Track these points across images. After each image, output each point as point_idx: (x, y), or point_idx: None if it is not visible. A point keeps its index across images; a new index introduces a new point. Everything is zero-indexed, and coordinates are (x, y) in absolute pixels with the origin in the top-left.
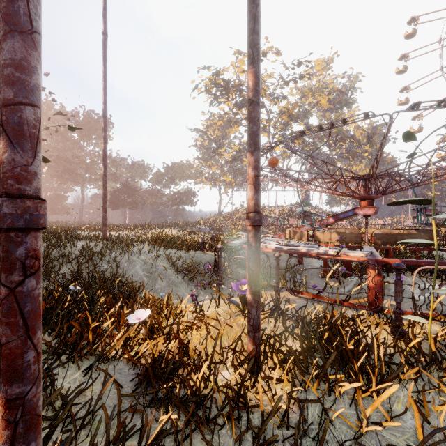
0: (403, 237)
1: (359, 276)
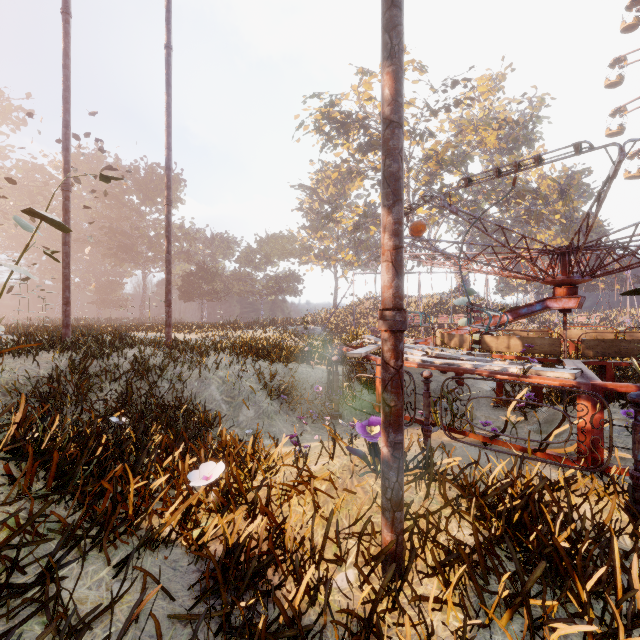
0: (631, 345)
1: (557, 406)
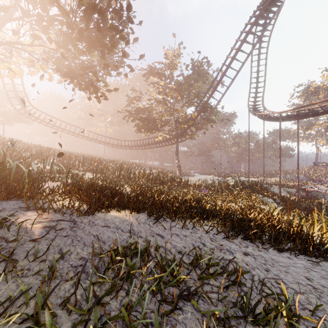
0: None
1: None
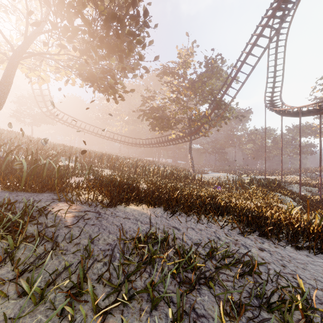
0: None
1: None
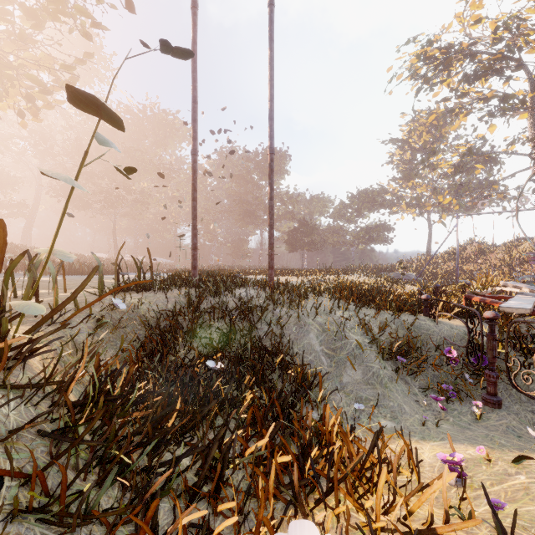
0: None
1: None
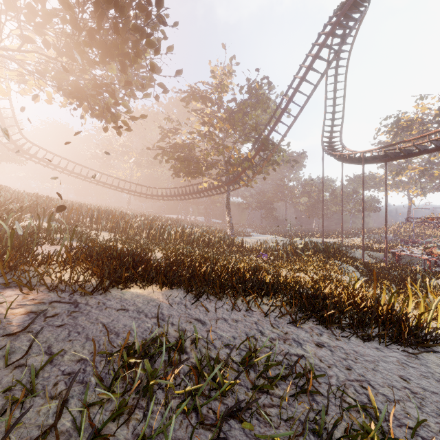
0: None
1: None
